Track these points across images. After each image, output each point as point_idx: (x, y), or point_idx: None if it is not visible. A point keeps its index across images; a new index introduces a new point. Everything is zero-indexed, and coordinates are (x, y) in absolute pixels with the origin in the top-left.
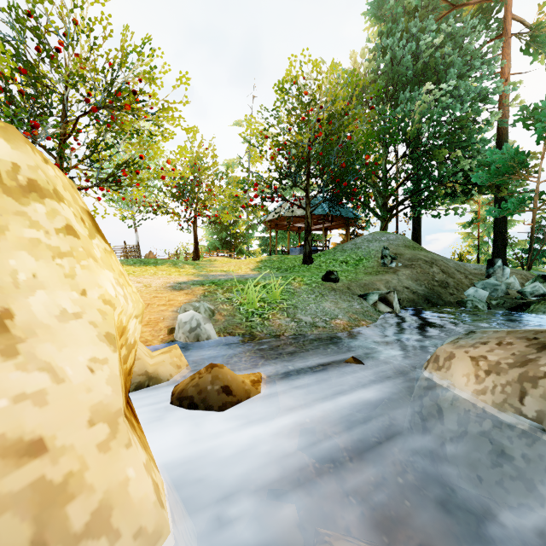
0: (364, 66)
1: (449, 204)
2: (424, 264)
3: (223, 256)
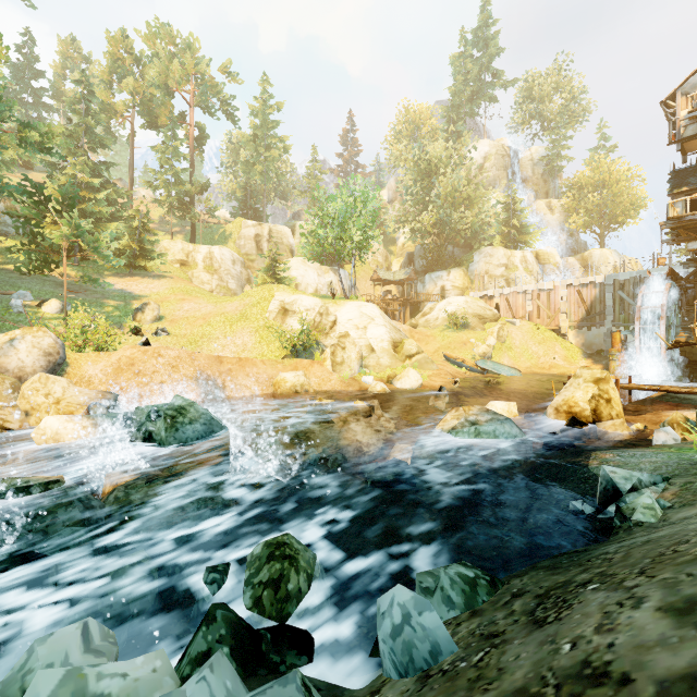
0: None
1: None
2: None
3: None
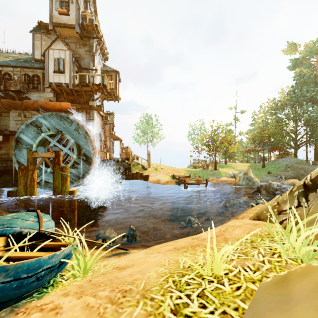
0: (285, 98)
1: None
2: (298, 169)
3: (231, 162)
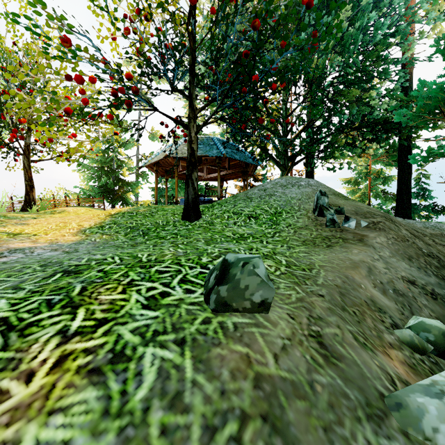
0: None
1: (343, 157)
2: (387, 221)
3: (88, 206)
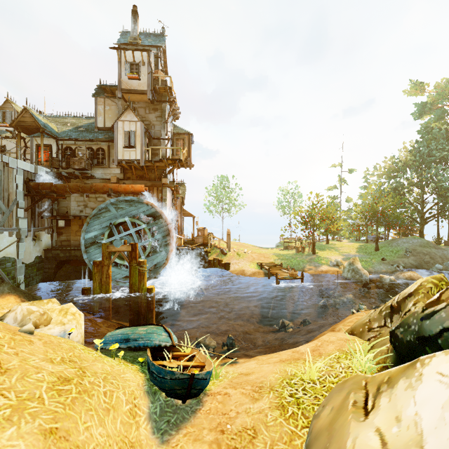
0: (407, 157)
1: None
2: (422, 255)
3: (335, 240)
